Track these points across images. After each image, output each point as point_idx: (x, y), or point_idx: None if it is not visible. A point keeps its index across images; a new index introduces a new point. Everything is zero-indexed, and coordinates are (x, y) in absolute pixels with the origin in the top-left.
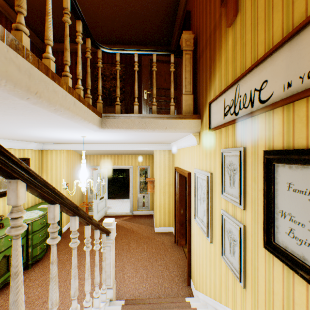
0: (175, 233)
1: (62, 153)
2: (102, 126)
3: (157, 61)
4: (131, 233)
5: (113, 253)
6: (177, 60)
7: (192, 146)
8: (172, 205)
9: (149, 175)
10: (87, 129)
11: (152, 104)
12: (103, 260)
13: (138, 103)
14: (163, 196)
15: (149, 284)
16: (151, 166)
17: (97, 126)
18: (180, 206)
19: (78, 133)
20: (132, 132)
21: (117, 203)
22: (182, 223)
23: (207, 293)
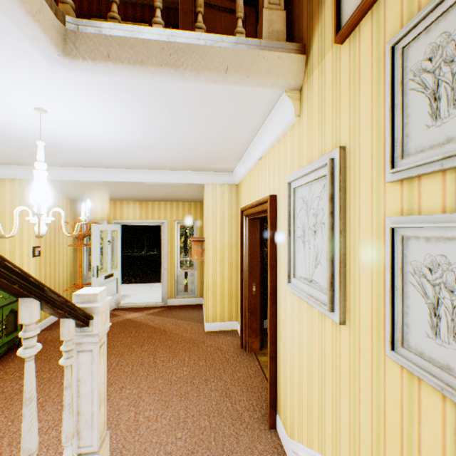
0: (242, 329)
1: (25, 187)
2: (67, 49)
3: (209, 7)
4: (162, 335)
5: (100, 367)
6: (246, 10)
7: (279, 139)
8: (235, 282)
9: (196, 236)
10: (12, 26)
11: (196, 26)
12: (67, 386)
13: (162, 22)
14: (220, 267)
15: (190, 431)
16: (199, 221)
17: (47, 38)
18: (251, 279)
19: (15, 84)
20: (147, 77)
21: (142, 289)
22: (255, 310)
23: (326, 450)
